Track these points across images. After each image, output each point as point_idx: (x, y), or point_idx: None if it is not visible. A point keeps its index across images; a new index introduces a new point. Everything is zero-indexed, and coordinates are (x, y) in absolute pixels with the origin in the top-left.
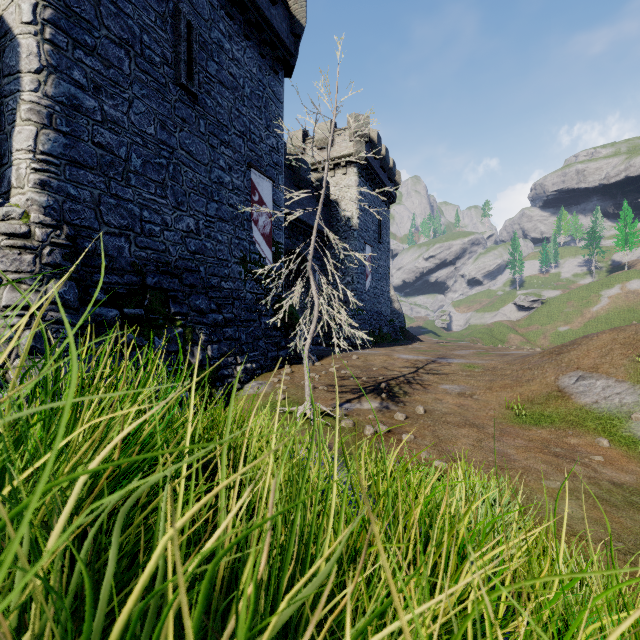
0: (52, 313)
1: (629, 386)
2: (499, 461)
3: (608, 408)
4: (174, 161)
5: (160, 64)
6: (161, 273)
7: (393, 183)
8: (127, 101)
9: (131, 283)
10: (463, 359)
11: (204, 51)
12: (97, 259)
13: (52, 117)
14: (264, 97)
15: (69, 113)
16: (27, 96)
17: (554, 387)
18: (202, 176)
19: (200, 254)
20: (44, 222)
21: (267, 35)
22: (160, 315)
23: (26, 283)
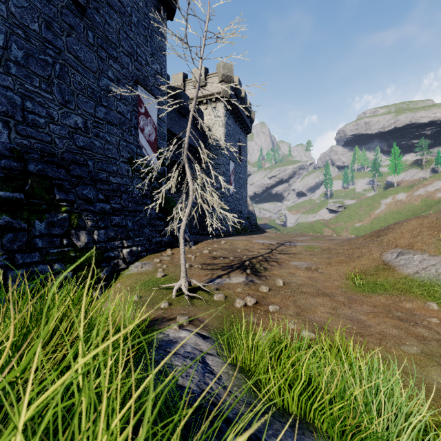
0: None
1: None
2: (357, 328)
3: (428, 277)
4: (61, 61)
5: None
6: (46, 162)
7: (249, 119)
8: None
9: (10, 168)
10: (304, 243)
11: None
12: None
13: None
14: (149, 29)
15: None
16: None
17: (380, 261)
18: (90, 81)
19: (88, 150)
20: None
21: None
22: (43, 200)
23: None
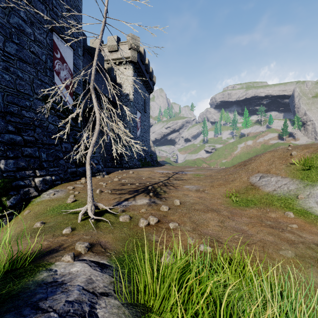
0: None
1: (290, 180)
2: (243, 237)
3: (283, 193)
4: None
5: None
6: None
7: (152, 81)
8: None
9: None
10: (192, 172)
11: None
12: None
13: None
14: None
15: None
16: None
17: (248, 183)
18: None
19: None
20: None
21: None
22: None
23: None
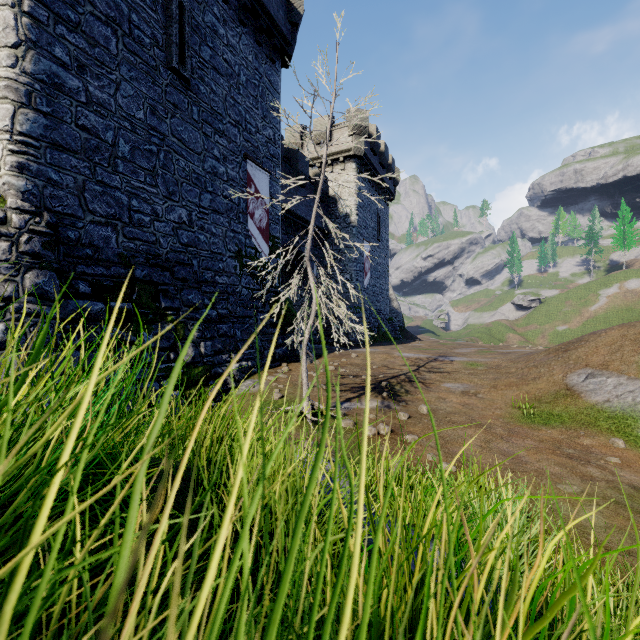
0: (29, 305)
1: None
2: (510, 463)
3: (621, 407)
4: (165, 148)
5: (150, 46)
6: (151, 266)
7: (392, 180)
8: (114, 83)
9: (118, 275)
10: (465, 357)
11: (197, 35)
12: (81, 249)
13: (31, 96)
14: (260, 86)
15: (50, 92)
16: (3, 72)
17: (562, 385)
18: (195, 165)
19: (193, 247)
20: (22, 208)
21: (263, 22)
22: (150, 310)
23: (0, 272)
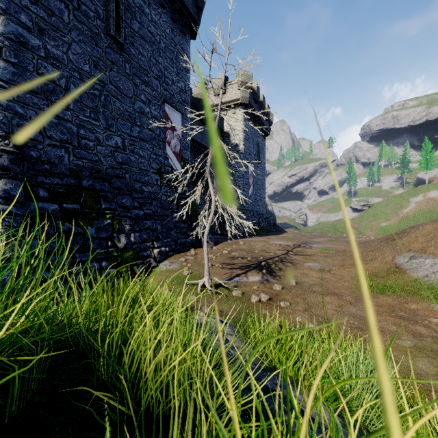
0: None
1: None
2: (358, 323)
3: (437, 280)
4: (105, 93)
5: (94, 18)
6: (94, 178)
7: (268, 121)
8: (66, 43)
9: (69, 184)
10: (320, 244)
11: (129, 12)
12: (41, 165)
13: (2, 50)
14: (175, 51)
15: (17, 48)
16: None
17: (392, 264)
18: (127, 106)
19: (126, 165)
20: None
21: (177, 5)
22: (93, 210)
23: None
